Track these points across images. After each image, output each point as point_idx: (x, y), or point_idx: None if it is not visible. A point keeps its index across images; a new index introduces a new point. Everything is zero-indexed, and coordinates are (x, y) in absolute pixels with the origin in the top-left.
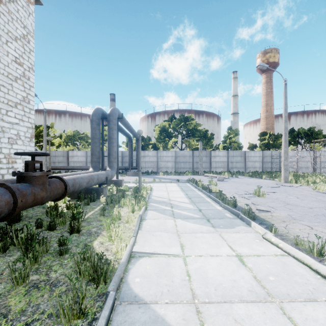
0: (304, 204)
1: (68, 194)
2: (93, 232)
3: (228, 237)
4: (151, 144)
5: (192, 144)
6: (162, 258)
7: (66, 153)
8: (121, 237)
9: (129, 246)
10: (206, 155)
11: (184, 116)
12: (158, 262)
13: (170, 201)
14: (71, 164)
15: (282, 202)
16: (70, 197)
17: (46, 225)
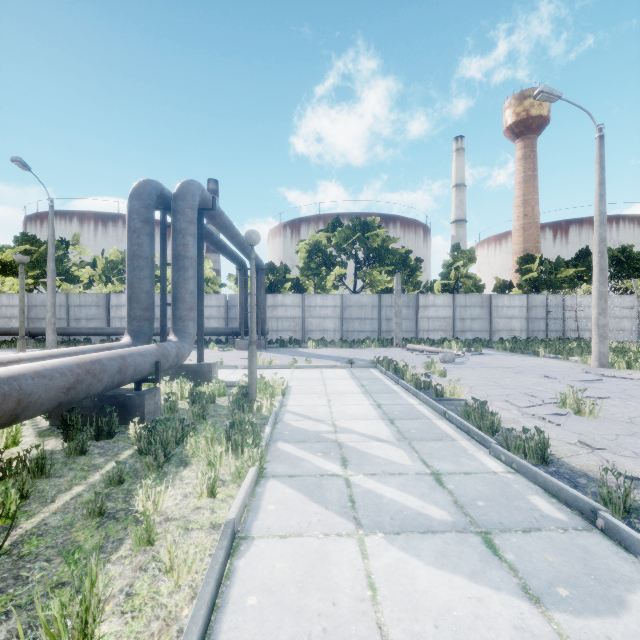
0: None
1: None
2: None
3: None
4: (290, 280)
5: (378, 281)
6: None
7: (105, 299)
8: None
9: None
10: (408, 304)
11: (360, 220)
12: None
13: (338, 436)
14: (114, 324)
15: None
16: (49, 422)
17: None
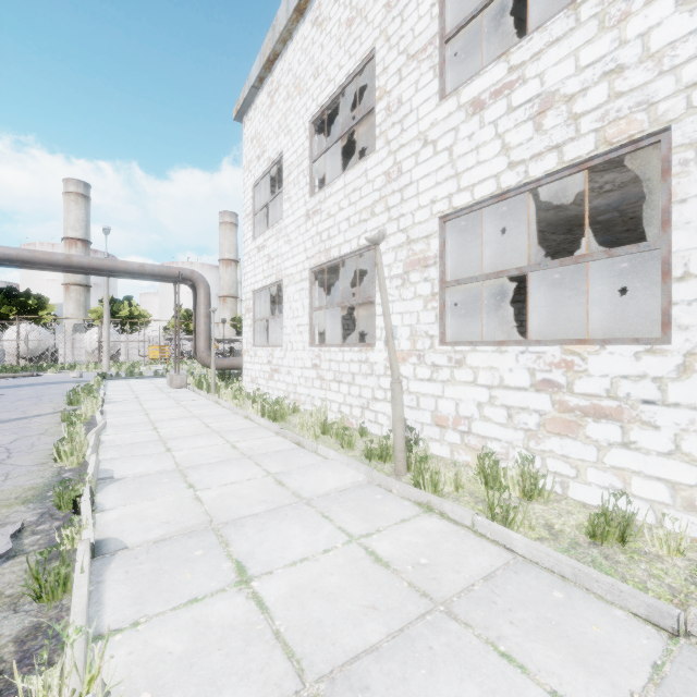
0: None
1: None
2: None
3: None
4: None
5: None
6: None
7: None
8: None
9: None
10: None
11: None
12: None
13: None
14: None
15: None
16: None
17: None
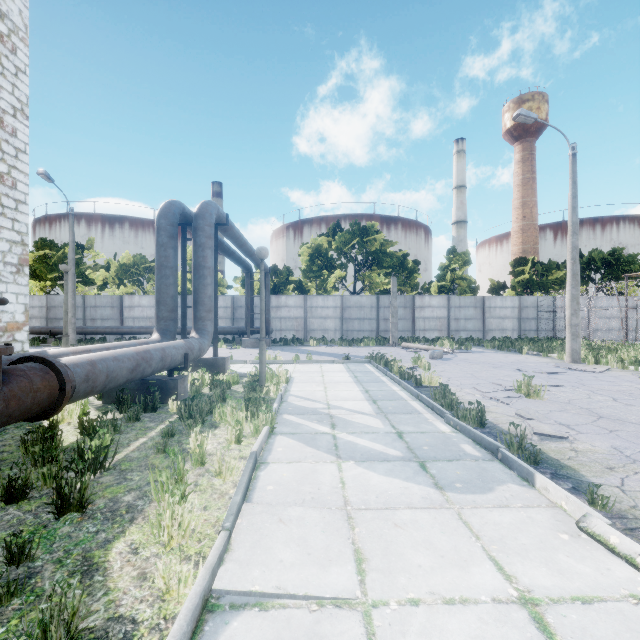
0: (637, 417)
1: (74, 401)
2: (124, 507)
3: (483, 525)
4: (293, 282)
5: (377, 283)
6: (301, 614)
7: (119, 301)
8: (195, 524)
9: (204, 571)
10: (405, 305)
11: (359, 225)
12: (287, 634)
13: (330, 411)
14: (127, 324)
15: (587, 413)
16: (102, 401)
17: (1, 489)
